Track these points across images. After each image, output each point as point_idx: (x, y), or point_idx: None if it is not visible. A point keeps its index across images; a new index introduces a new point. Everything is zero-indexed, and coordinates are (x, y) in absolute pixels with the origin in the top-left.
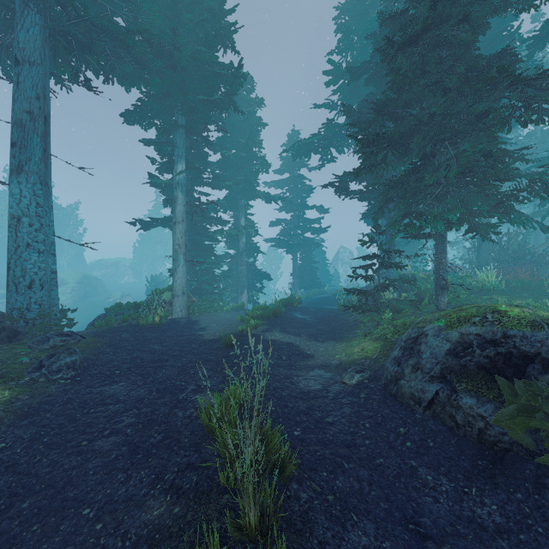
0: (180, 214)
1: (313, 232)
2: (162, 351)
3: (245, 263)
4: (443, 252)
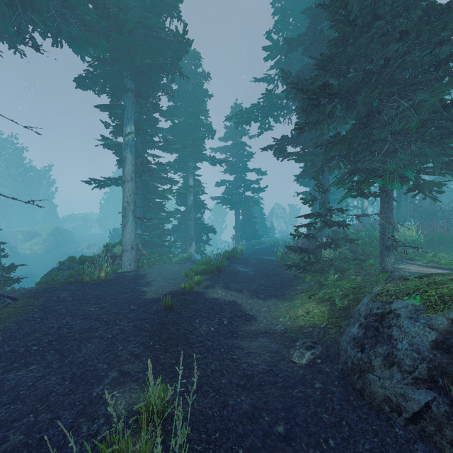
0: (129, 173)
1: (253, 191)
2: (97, 315)
3: (193, 219)
4: (389, 211)
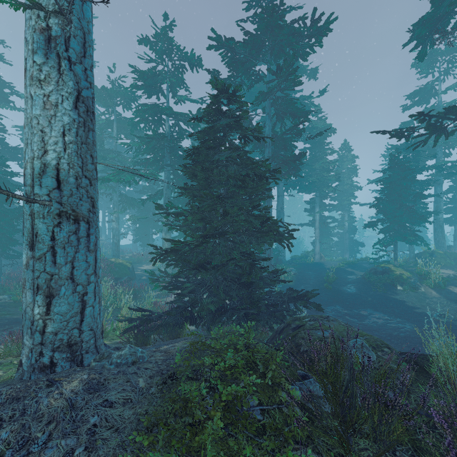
0: (317, 226)
1: None
2: (316, 269)
3: (347, 238)
4: (395, 249)
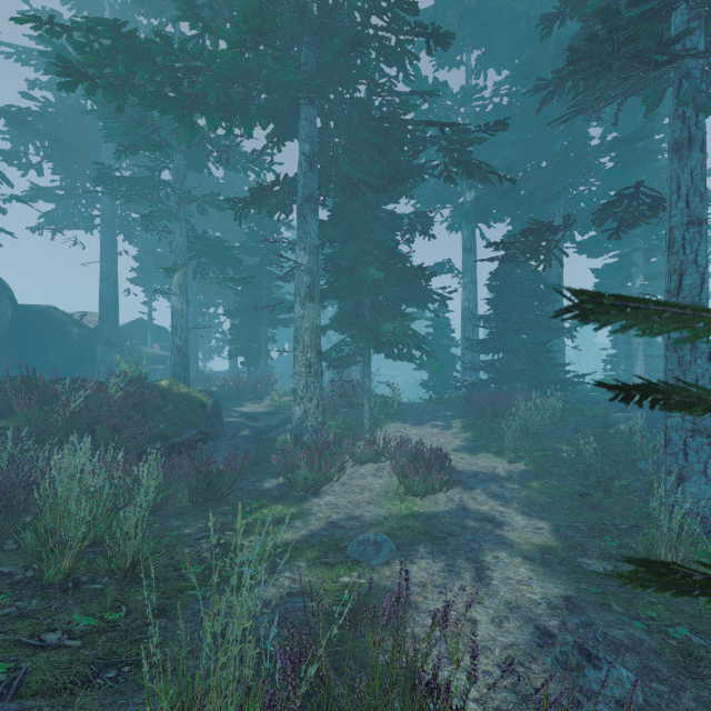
0: None
1: None
2: None
3: None
4: None
